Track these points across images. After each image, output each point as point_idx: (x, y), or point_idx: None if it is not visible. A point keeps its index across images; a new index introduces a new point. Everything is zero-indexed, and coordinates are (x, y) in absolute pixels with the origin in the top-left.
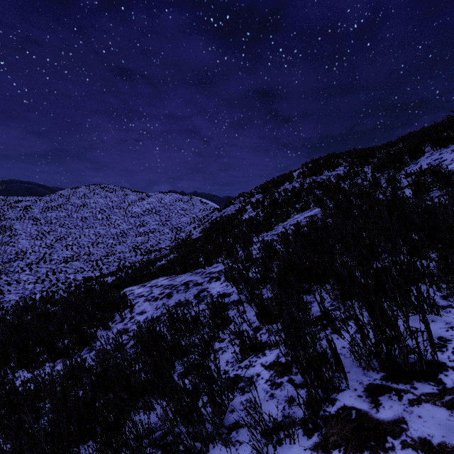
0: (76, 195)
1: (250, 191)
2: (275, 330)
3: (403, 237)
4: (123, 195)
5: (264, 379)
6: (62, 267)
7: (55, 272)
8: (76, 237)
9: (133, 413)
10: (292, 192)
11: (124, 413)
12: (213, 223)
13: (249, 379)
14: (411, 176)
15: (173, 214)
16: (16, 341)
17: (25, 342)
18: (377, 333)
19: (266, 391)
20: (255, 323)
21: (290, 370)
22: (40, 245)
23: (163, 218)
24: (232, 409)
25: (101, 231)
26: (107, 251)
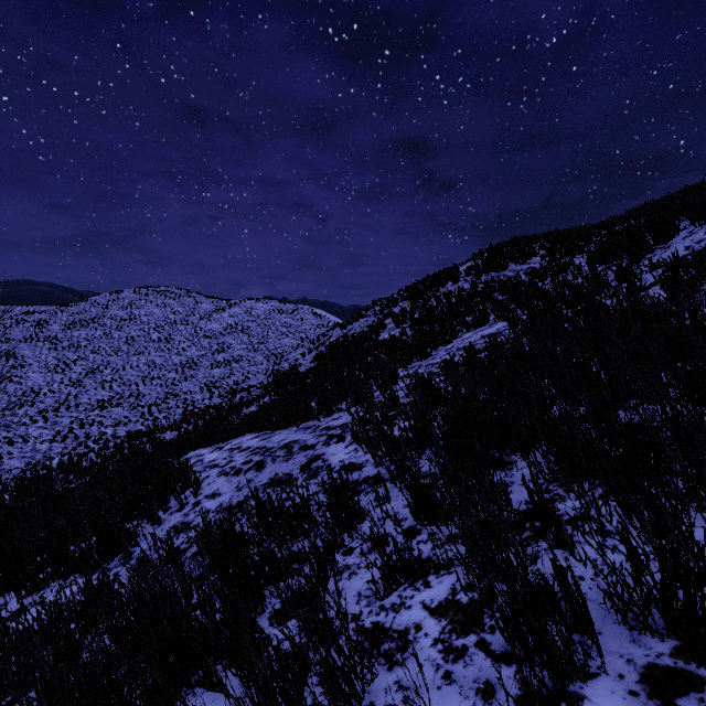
0: (118, 303)
1: (390, 297)
2: (445, 535)
3: (672, 368)
4: (192, 303)
5: (431, 638)
6: (94, 415)
7: (84, 424)
8: (118, 370)
9: (184, 695)
10: (459, 297)
11: (168, 697)
12: (332, 347)
13: (401, 636)
14: (659, 268)
15: (270, 333)
16: (1, 544)
17: (16, 545)
18: (664, 563)
19: (435, 666)
20: (406, 520)
21: (480, 621)
22: (61, 381)
23: (254, 338)
24: (370, 702)
25: (156, 360)
26: (166, 391)
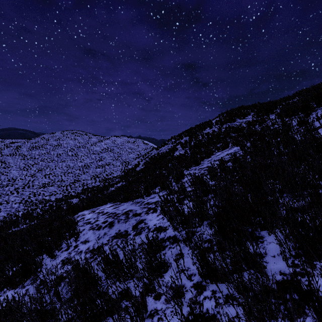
0: (53, 138)
1: (179, 135)
2: (223, 295)
3: None
4: (87, 138)
5: None
6: (41, 190)
7: (35, 195)
8: (53, 169)
9: None
10: (212, 135)
11: None
12: (152, 159)
13: None
14: (321, 119)
15: (123, 152)
16: None
17: None
18: None
19: None
20: (195, 275)
21: None
22: (26, 174)
23: (116, 154)
24: None
25: (70, 164)
26: (74, 179)
